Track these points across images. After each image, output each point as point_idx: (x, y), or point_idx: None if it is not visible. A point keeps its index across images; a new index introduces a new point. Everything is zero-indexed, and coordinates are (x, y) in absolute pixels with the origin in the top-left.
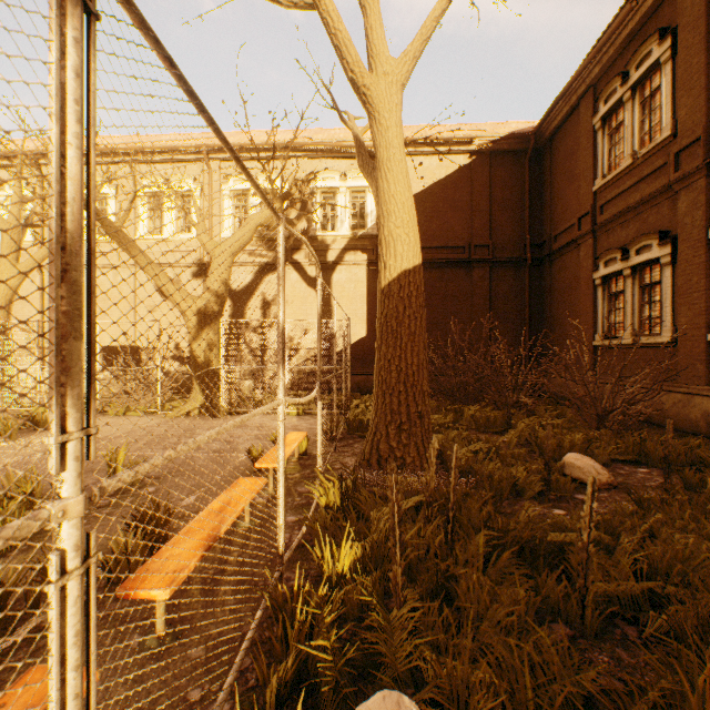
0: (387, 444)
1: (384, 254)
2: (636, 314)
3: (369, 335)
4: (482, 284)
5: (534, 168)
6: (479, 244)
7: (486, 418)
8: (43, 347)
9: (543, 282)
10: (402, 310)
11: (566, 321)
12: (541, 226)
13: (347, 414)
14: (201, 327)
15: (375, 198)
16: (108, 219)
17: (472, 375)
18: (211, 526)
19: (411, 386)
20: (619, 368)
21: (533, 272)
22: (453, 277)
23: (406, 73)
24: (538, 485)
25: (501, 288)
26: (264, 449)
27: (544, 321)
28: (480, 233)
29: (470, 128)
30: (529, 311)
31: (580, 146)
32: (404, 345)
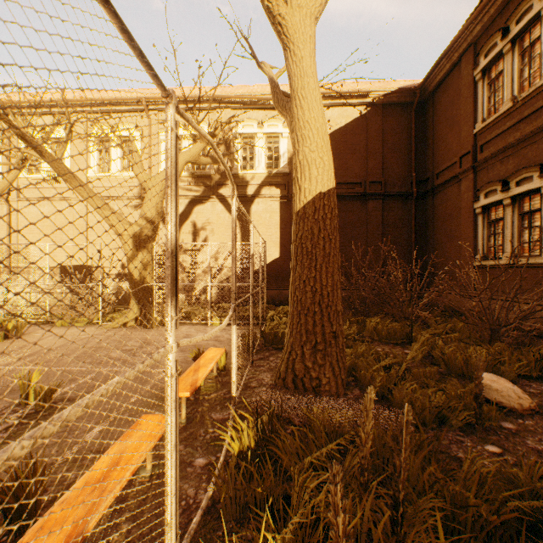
0: (303, 364)
1: (299, 178)
2: (515, 238)
3: (282, 256)
4: (375, 214)
5: (418, 117)
6: (373, 181)
7: (387, 331)
8: (10, 266)
9: (426, 212)
10: (316, 231)
11: (447, 244)
12: (425, 166)
13: (263, 325)
14: (136, 249)
15: (290, 126)
16: (46, 151)
17: (371, 291)
18: (78, 515)
19: (325, 306)
20: (516, 287)
21: (418, 204)
22: (351, 208)
23: (319, 7)
24: (464, 414)
25: (392, 218)
26: (185, 363)
27: (427, 244)
28: (374, 171)
29: (366, 84)
30: (415, 236)
31: (461, 96)
32: (319, 266)
